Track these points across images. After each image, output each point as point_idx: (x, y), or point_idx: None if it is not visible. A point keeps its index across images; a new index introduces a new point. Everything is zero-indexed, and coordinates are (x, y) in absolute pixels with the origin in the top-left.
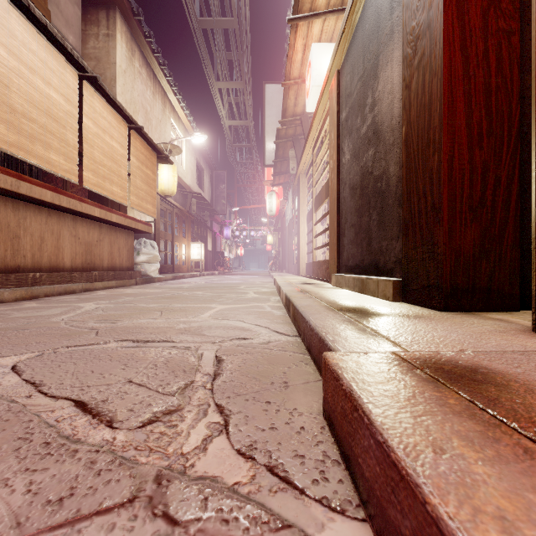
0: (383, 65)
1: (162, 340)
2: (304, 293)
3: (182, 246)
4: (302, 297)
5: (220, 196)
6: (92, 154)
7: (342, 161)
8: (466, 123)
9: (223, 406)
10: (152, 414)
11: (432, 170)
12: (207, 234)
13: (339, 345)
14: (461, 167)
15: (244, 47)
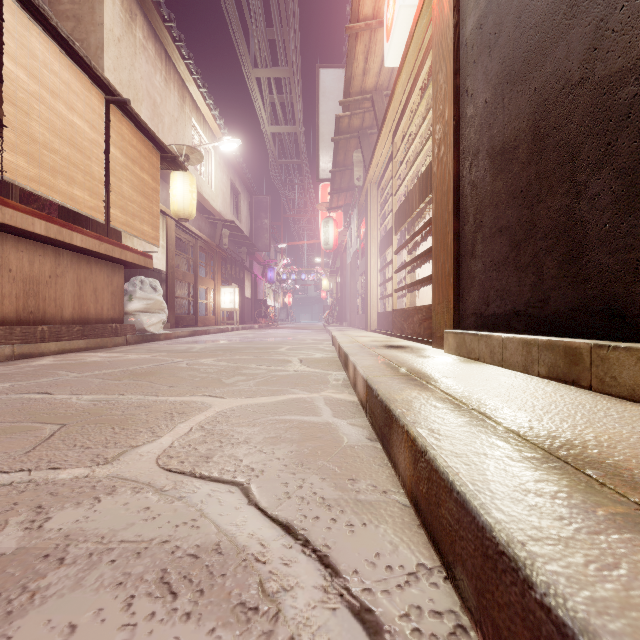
0: None
1: None
2: (416, 382)
3: (210, 291)
4: (432, 408)
5: (262, 228)
6: (26, 127)
7: (468, 113)
8: None
9: None
10: None
11: None
12: (244, 277)
13: None
14: None
15: (289, 12)
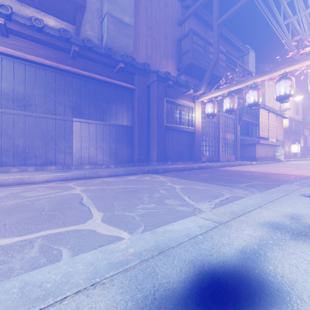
0: None
1: (308, 168)
2: None
3: (286, 146)
4: None
5: None
6: (270, 129)
7: None
8: None
9: None
10: None
11: None
12: (300, 138)
13: None
14: None
15: None
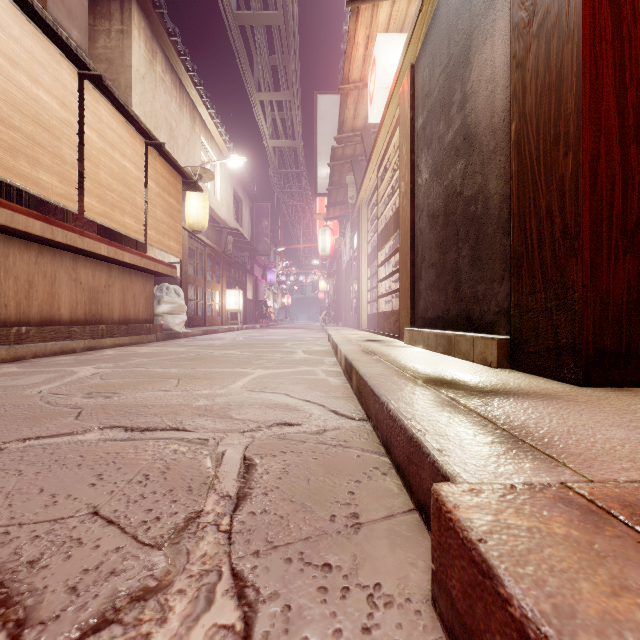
0: (478, 45)
1: (169, 427)
2: (370, 355)
3: (216, 294)
4: (369, 361)
5: (263, 233)
6: (97, 175)
7: (418, 182)
8: (616, 107)
9: (244, 577)
10: (108, 602)
11: (563, 178)
12: (246, 279)
13: (455, 463)
14: (609, 172)
15: (291, 48)
